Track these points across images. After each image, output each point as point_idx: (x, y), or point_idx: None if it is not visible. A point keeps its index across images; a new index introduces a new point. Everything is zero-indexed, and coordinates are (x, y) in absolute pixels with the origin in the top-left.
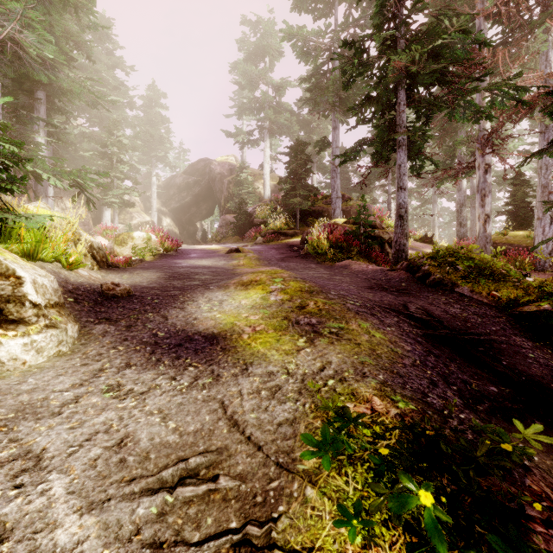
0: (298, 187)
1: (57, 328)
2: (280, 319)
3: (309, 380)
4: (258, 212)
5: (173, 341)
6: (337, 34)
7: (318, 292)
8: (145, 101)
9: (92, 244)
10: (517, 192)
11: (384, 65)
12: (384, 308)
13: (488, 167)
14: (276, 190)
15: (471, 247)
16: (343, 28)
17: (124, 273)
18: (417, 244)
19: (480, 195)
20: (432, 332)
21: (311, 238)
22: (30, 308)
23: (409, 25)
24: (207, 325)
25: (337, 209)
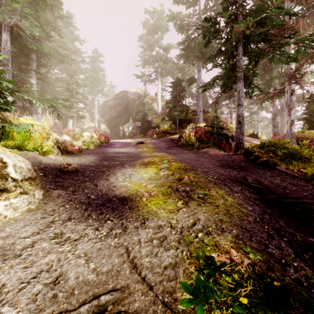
0: (177, 105)
1: (27, 194)
2: (166, 187)
3: (185, 232)
4: (154, 121)
5: (99, 202)
6: (200, 15)
7: (190, 169)
8: (91, 59)
9: (58, 140)
10: (310, 106)
11: (229, 31)
12: (231, 179)
13: (293, 91)
14: (164, 108)
15: (281, 140)
16: (204, 12)
17: (76, 157)
18: (248, 138)
19: (288, 109)
20: (264, 196)
21: (185, 135)
22: (11, 182)
23: (245, 6)
24: (121, 191)
25: (200, 118)
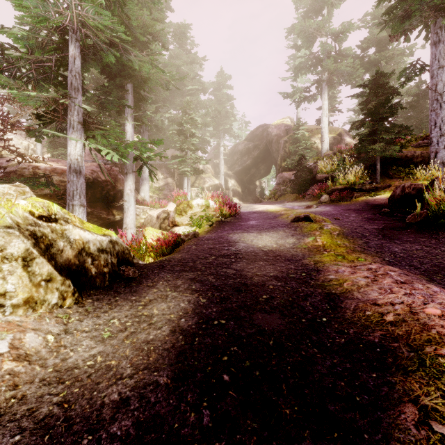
0: (380, 129)
1: None
2: None
3: None
4: (322, 167)
5: None
6: None
7: None
8: (215, 86)
9: (86, 247)
10: None
11: None
12: None
13: None
14: (334, 142)
15: None
16: None
17: (122, 305)
18: None
19: None
20: None
21: (433, 198)
22: None
23: None
24: None
25: (440, 151)
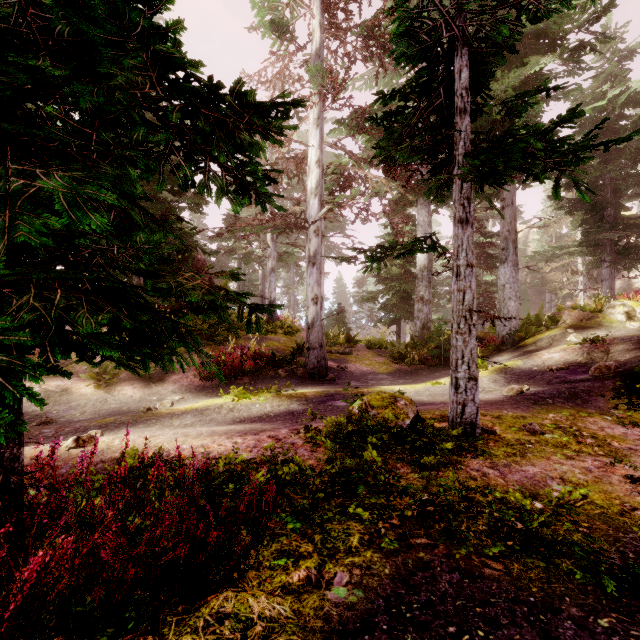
0: None
1: (639, 323)
2: None
3: None
4: None
5: None
6: None
7: None
8: None
9: None
10: None
11: None
12: None
13: None
14: None
15: None
16: None
17: None
18: None
19: None
20: None
21: None
22: (636, 318)
23: None
24: None
25: None
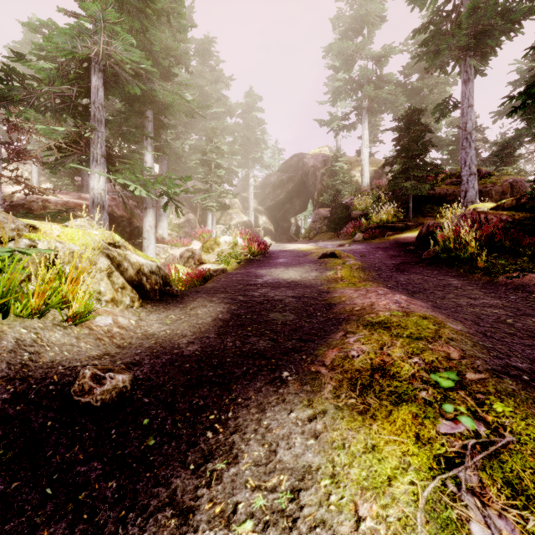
0: (411, 167)
1: None
2: None
3: None
4: (357, 204)
5: None
6: None
7: None
8: (243, 108)
9: (142, 268)
10: None
11: None
12: None
13: None
14: (376, 176)
15: None
16: None
17: (174, 309)
18: None
19: None
20: None
21: (442, 235)
22: None
23: None
24: None
25: (470, 190)
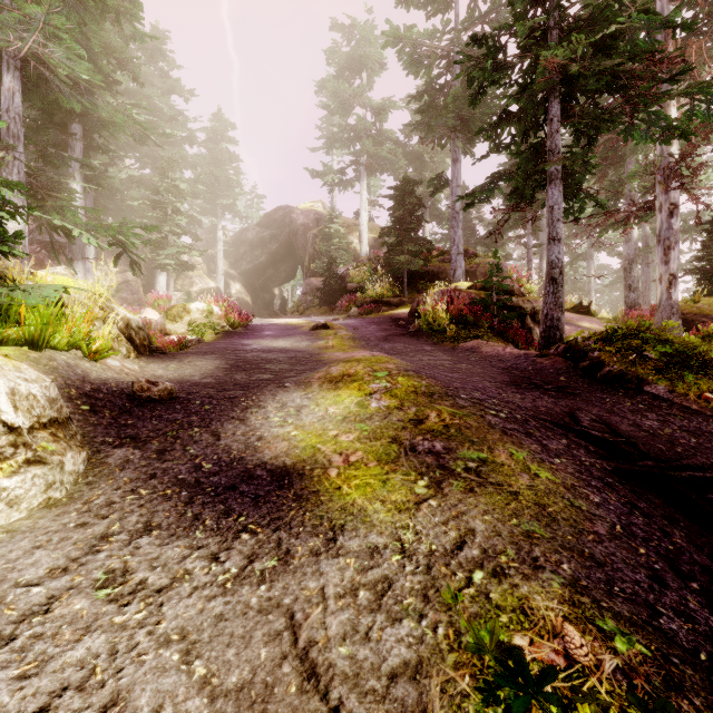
0: (406, 240)
1: (45, 464)
2: (386, 441)
3: (440, 568)
4: (353, 275)
5: (223, 480)
6: (458, 34)
7: (441, 395)
8: (209, 134)
9: (130, 323)
10: (712, 242)
11: (529, 66)
12: (542, 420)
13: (674, 207)
14: (375, 245)
15: (646, 319)
16: (466, 26)
17: (171, 362)
18: (569, 316)
19: (663, 248)
20: (627, 465)
21: (424, 309)
22: (4, 434)
23: (566, 9)
24: (277, 450)
25: (458, 269)
